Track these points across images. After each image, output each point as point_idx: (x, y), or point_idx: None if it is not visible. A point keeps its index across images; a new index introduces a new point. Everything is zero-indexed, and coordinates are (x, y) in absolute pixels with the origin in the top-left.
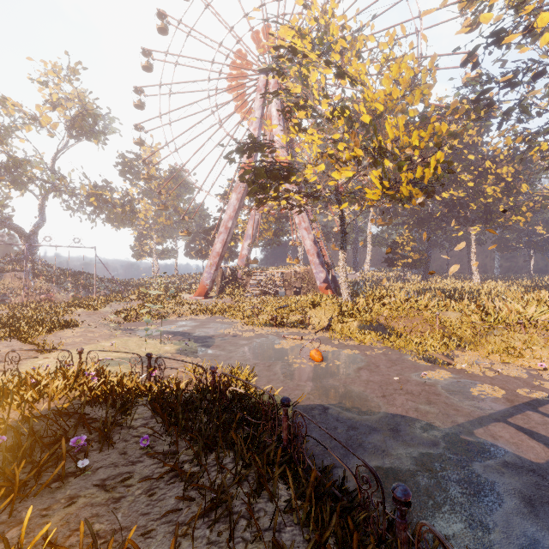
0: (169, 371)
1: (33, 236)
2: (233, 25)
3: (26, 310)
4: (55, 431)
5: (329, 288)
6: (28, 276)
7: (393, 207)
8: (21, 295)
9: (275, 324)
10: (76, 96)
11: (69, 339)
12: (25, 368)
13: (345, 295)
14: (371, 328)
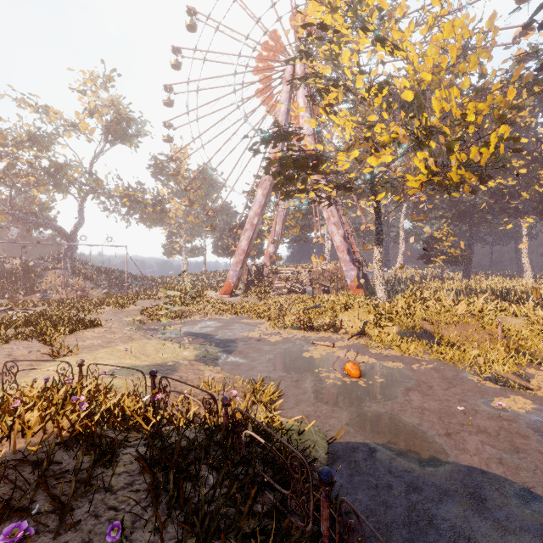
0: (183, 385)
1: (73, 236)
2: (259, 17)
3: (61, 307)
4: (11, 489)
5: (361, 287)
6: (68, 274)
7: (429, 199)
8: (61, 292)
9: (303, 327)
10: (111, 102)
11: (88, 340)
12: (32, 376)
13: (381, 296)
14: (413, 335)
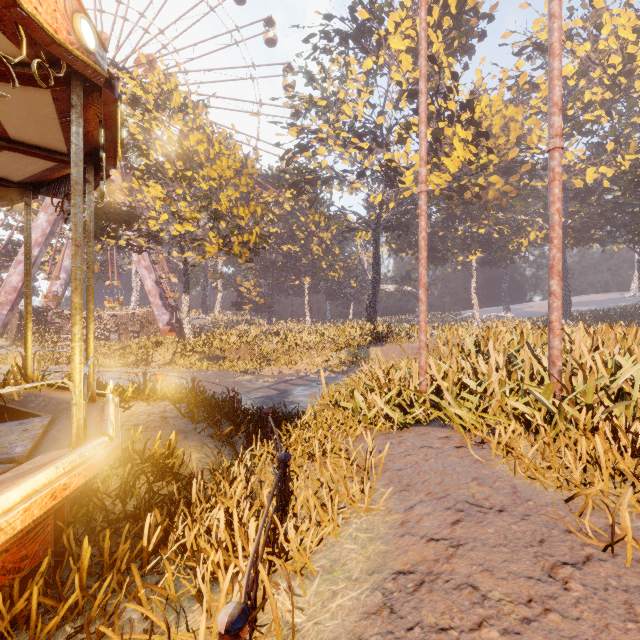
0: None
1: None
2: None
3: None
4: None
5: (174, 331)
6: None
7: None
8: None
9: (115, 364)
10: None
11: None
12: None
13: (188, 334)
14: (209, 359)
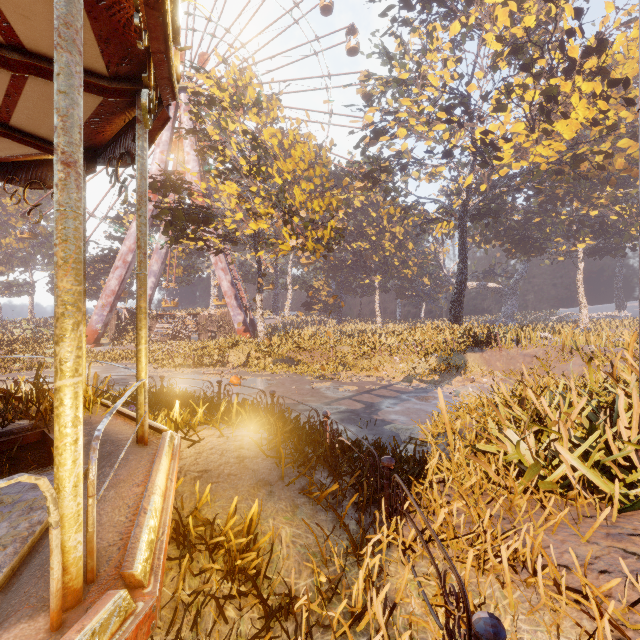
0: None
1: None
2: None
3: None
4: None
5: (248, 331)
6: None
7: None
8: None
9: (194, 364)
10: None
11: None
12: None
13: (262, 335)
14: (283, 362)
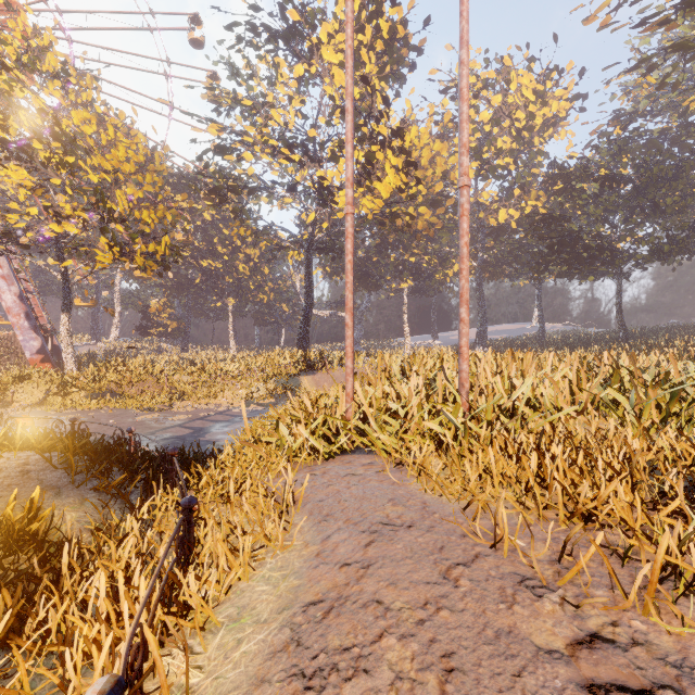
0: None
1: None
2: None
3: None
4: None
5: (48, 361)
6: None
7: None
8: None
9: None
10: None
11: None
12: None
13: (70, 365)
14: (100, 396)
